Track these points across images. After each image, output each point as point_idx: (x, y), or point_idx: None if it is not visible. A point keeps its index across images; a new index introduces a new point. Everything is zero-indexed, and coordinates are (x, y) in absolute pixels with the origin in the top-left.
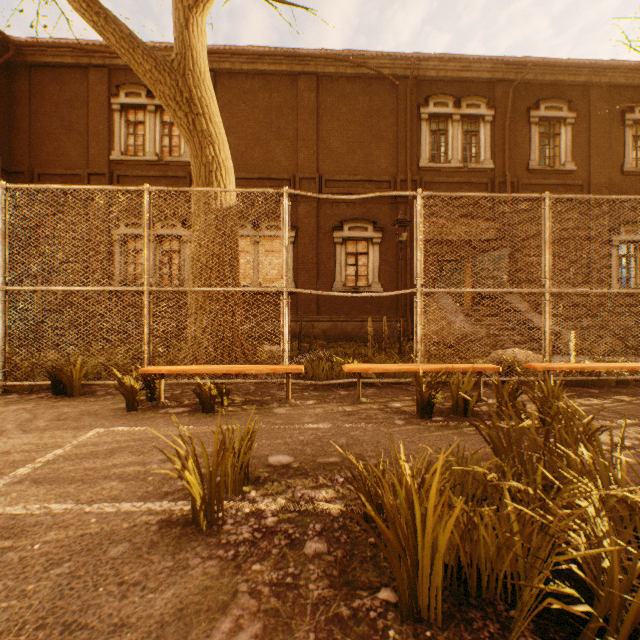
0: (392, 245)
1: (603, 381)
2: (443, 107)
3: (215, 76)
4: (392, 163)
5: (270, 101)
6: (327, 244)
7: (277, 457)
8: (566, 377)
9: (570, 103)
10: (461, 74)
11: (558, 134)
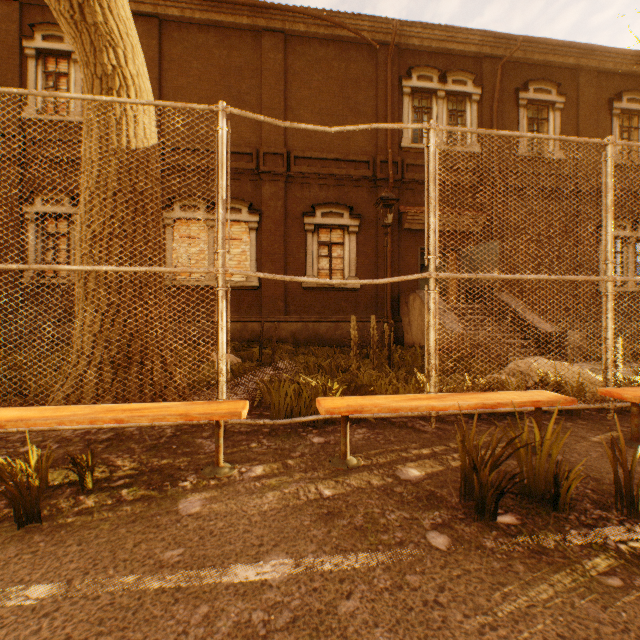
0: (371, 235)
1: None
2: (427, 81)
3: (160, 24)
4: (371, 141)
5: (229, 60)
6: (297, 232)
7: None
8: None
9: (559, 87)
10: (447, 45)
11: (546, 120)
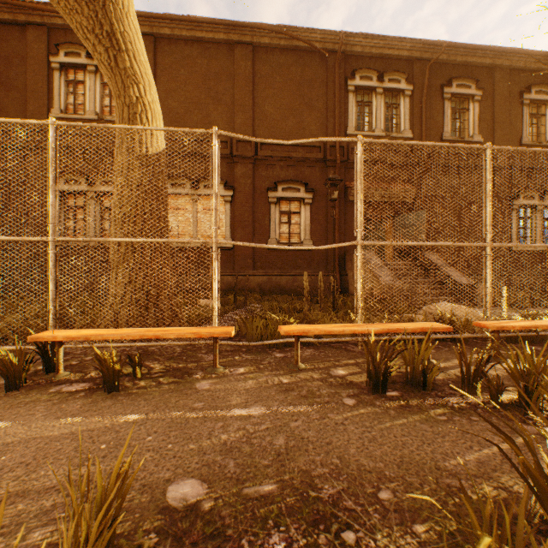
0: (322, 205)
1: (540, 336)
2: (368, 81)
3: (155, 41)
4: (322, 130)
5: (208, 67)
6: (262, 203)
7: (182, 485)
8: (506, 333)
9: (477, 82)
10: (384, 51)
11: (467, 109)
